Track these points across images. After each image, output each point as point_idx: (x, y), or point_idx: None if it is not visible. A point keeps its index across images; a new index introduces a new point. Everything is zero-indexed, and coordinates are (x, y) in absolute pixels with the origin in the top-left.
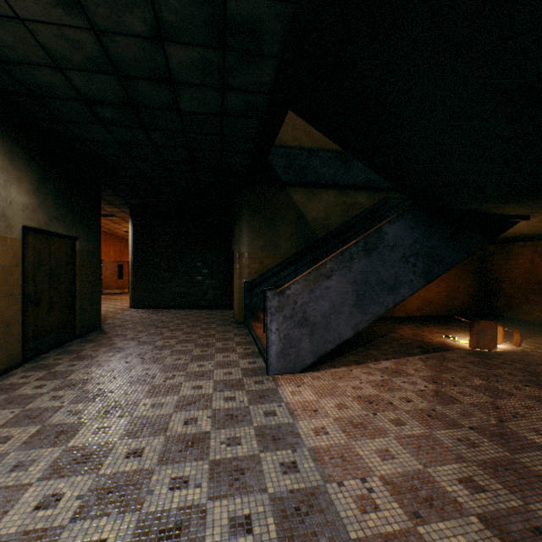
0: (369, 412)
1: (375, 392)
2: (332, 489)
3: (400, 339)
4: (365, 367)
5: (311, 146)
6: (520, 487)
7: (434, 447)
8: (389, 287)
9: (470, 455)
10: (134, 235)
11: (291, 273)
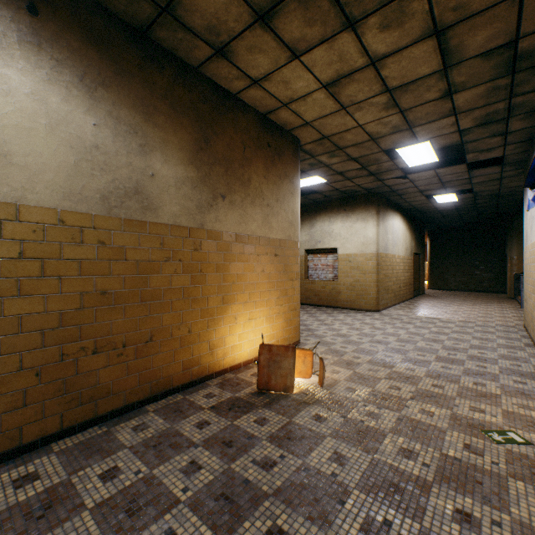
0: None
1: None
2: None
3: None
4: None
5: None
6: None
7: None
8: None
9: None
10: (430, 247)
11: None
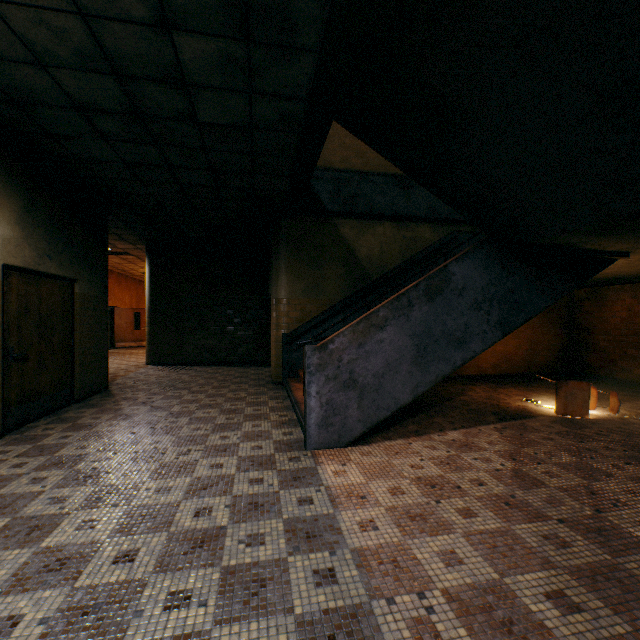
0: (431, 498)
1: (439, 472)
2: (379, 608)
3: (471, 403)
4: (427, 439)
5: (363, 169)
6: (627, 605)
7: (514, 548)
8: (456, 340)
9: (560, 558)
10: (151, 277)
11: (338, 322)
